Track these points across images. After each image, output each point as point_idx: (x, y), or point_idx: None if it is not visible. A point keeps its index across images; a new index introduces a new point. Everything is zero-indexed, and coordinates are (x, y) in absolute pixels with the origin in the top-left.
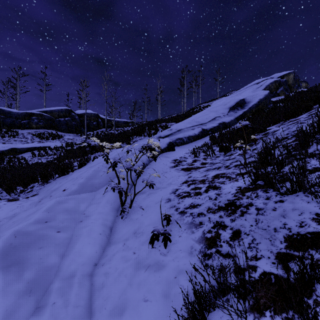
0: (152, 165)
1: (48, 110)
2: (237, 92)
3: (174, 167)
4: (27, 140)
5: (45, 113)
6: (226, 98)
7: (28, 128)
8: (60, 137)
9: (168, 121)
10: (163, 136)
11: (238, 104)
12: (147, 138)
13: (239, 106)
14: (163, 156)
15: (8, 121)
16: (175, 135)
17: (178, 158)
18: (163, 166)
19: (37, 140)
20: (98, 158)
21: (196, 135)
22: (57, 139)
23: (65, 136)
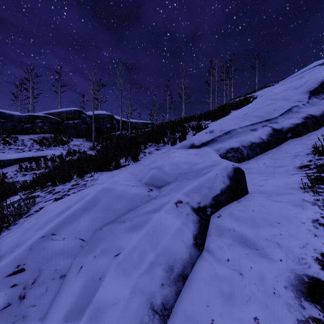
0: None
1: (55, 112)
2: (287, 79)
3: None
4: (25, 147)
5: (52, 115)
6: (273, 88)
7: (31, 133)
8: (65, 143)
9: (199, 118)
10: (199, 144)
11: None
12: (169, 147)
13: None
14: (228, 235)
15: (9, 125)
16: (221, 141)
17: (319, 273)
18: None
19: (36, 147)
20: (42, 209)
21: (264, 141)
22: (61, 145)
23: (72, 141)
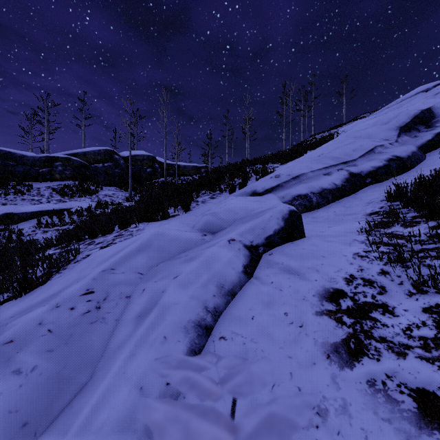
0: (238, 320)
1: (79, 152)
2: (383, 109)
3: (351, 355)
4: (42, 198)
5: (75, 156)
6: (364, 121)
7: (49, 179)
8: (93, 192)
9: (266, 161)
10: (262, 191)
11: (419, 120)
12: (227, 195)
13: (421, 124)
14: (276, 266)
15: (20, 170)
16: (288, 187)
17: (343, 286)
18: (287, 333)
19: (56, 198)
20: (91, 256)
21: (337, 187)
22: (88, 196)
23: (102, 190)
